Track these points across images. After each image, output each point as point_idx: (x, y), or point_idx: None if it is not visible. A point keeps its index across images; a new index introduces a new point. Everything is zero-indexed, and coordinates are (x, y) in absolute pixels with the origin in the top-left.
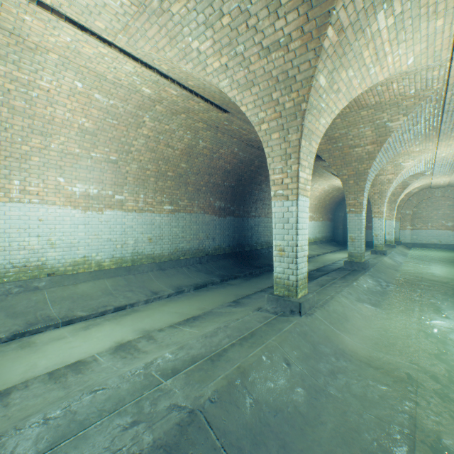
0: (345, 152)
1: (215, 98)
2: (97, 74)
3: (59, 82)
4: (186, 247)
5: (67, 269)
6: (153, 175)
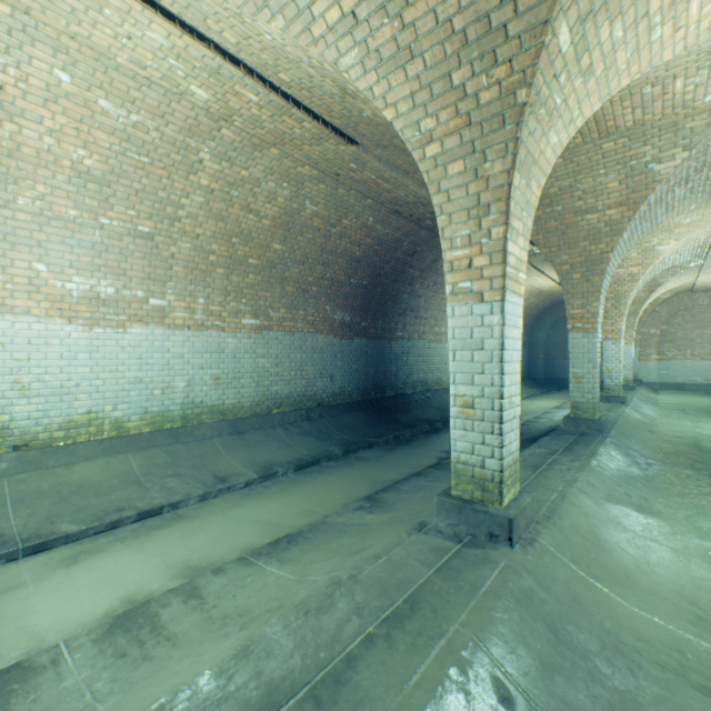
0: (568, 223)
1: (332, 113)
2: (98, 54)
3: (21, 70)
4: (282, 391)
5: (55, 436)
6: (222, 263)
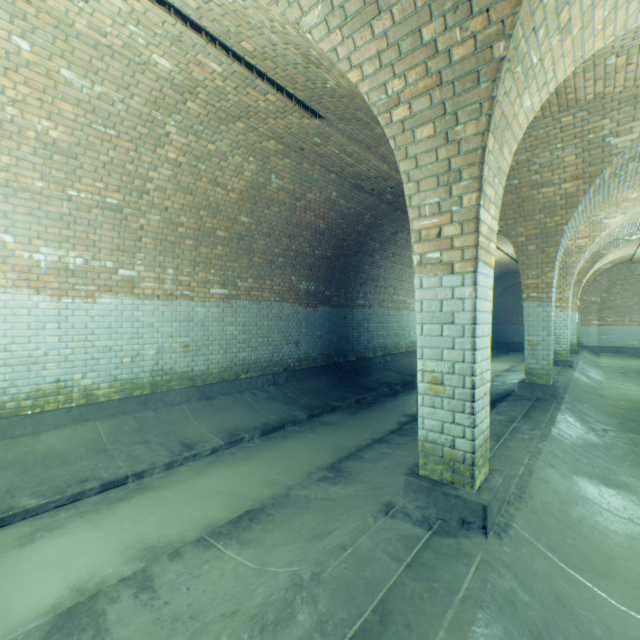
0: (524, 196)
1: (296, 85)
2: (57, 20)
3: None
4: (250, 357)
5: (22, 405)
6: (191, 235)
